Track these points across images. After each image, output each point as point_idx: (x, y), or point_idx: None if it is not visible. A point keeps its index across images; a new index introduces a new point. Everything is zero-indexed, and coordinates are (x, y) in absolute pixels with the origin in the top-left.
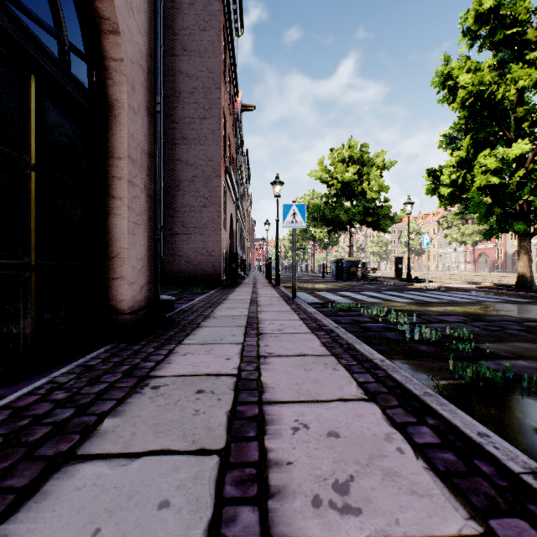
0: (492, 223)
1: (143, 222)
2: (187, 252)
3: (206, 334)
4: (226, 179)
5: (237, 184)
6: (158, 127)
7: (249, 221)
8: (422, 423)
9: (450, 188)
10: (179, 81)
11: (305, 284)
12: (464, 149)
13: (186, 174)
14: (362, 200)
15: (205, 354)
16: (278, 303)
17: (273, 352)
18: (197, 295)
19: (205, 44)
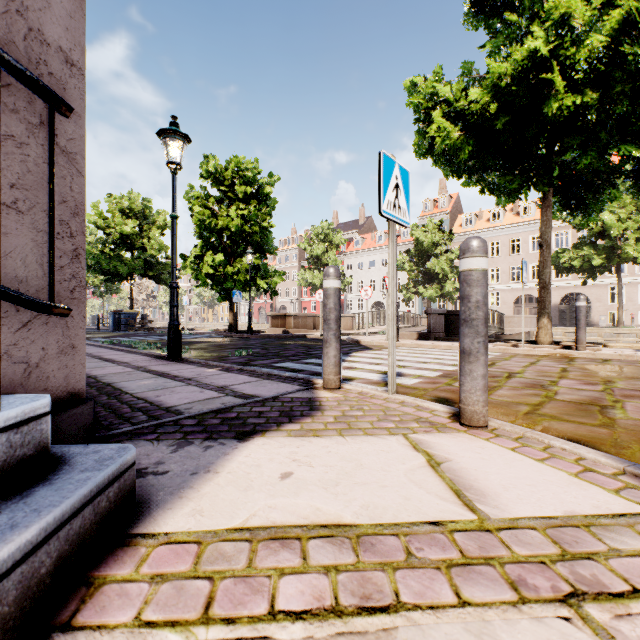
0: None
1: None
2: None
3: None
4: None
5: None
6: None
7: None
8: (118, 349)
9: (192, 270)
10: None
11: None
12: (199, 249)
13: None
14: (146, 252)
15: None
16: None
17: None
18: None
19: None
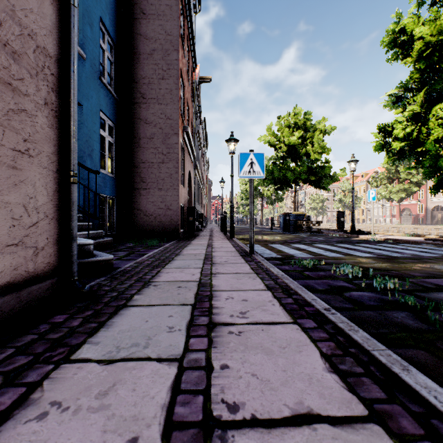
0: (438, 178)
1: (44, 154)
2: (146, 205)
3: (128, 326)
4: (183, 137)
5: (195, 145)
6: (73, 26)
7: (207, 182)
8: None
9: (404, 142)
10: (138, 43)
11: (257, 235)
12: (418, 103)
13: (145, 131)
14: (305, 161)
15: (89, 412)
16: (235, 260)
17: (239, 403)
18: (151, 249)
19: (163, 8)
